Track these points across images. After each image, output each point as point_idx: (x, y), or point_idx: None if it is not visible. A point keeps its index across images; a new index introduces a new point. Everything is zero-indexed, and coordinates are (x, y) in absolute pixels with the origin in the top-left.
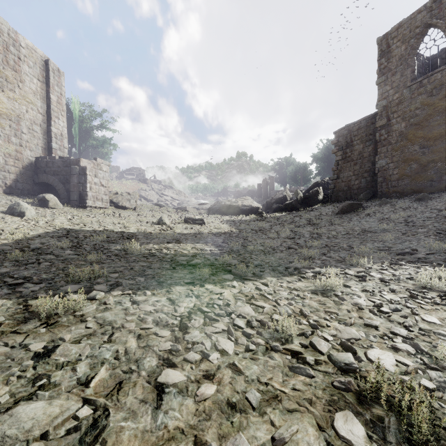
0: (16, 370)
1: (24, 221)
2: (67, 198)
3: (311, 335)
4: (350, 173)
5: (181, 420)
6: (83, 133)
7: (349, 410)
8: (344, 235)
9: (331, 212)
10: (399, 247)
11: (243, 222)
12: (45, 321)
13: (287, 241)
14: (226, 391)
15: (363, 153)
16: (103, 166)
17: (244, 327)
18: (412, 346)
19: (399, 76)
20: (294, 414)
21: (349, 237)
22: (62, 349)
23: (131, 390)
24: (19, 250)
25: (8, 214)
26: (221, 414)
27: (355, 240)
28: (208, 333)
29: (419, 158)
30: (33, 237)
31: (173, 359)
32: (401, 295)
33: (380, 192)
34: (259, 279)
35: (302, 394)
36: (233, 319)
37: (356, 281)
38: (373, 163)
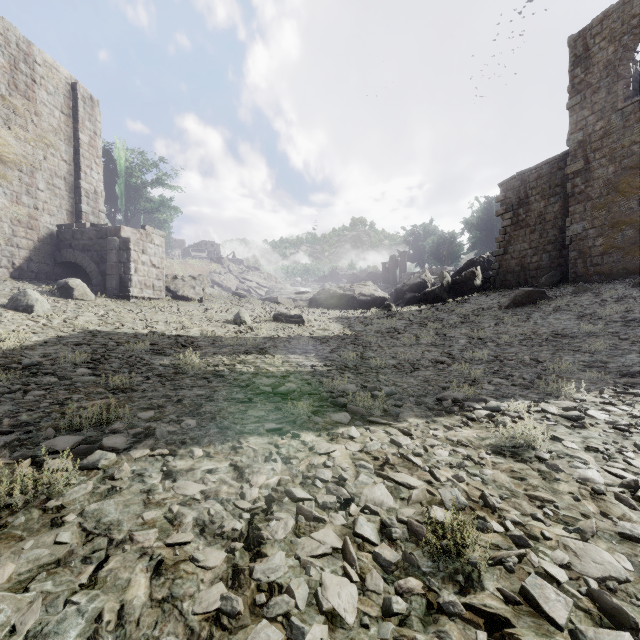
0: None
1: (31, 319)
2: (102, 284)
3: (518, 563)
4: (525, 246)
5: None
6: (132, 192)
7: None
8: (523, 342)
9: (497, 305)
10: (621, 361)
11: (362, 320)
12: None
13: (432, 350)
14: None
15: (545, 215)
16: (155, 237)
17: (377, 541)
18: None
19: (604, 94)
20: None
21: (532, 345)
22: None
23: None
24: (3, 368)
25: (9, 309)
26: None
27: (543, 350)
28: (303, 559)
29: (637, 220)
30: (36, 345)
31: None
32: None
33: (573, 274)
34: (395, 421)
35: None
36: (352, 517)
37: (567, 428)
38: (562, 229)
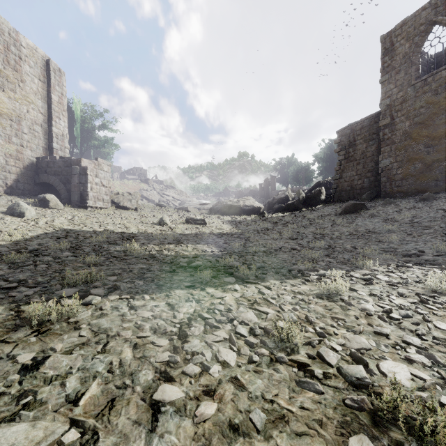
0: (0, 385)
1: (24, 221)
2: (68, 198)
3: (318, 344)
4: (353, 173)
5: (178, 445)
6: (85, 133)
7: (364, 433)
8: (348, 236)
9: (334, 213)
10: (405, 248)
11: (245, 222)
12: (37, 329)
13: (290, 242)
14: (227, 411)
15: (366, 153)
16: (104, 166)
17: (247, 336)
18: (427, 357)
19: (403, 74)
20: (303, 439)
21: (353, 238)
22: (52, 361)
23: (124, 409)
24: (16, 252)
25: (8, 215)
26: (223, 439)
27: (359, 241)
28: (209, 342)
29: (423, 157)
30: (32, 238)
31: (171, 372)
32: (411, 300)
33: (383, 192)
34: (262, 282)
35: (311, 414)
36: (235, 326)
37: (362, 285)
38: (377, 162)
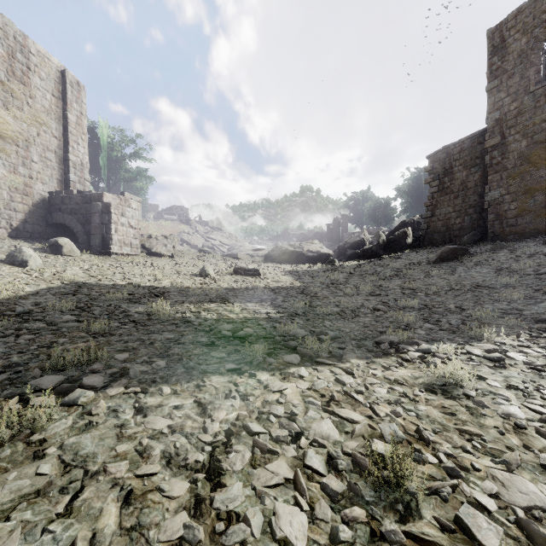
0: None
1: (25, 272)
2: (87, 242)
3: (451, 493)
4: (450, 209)
5: None
6: (113, 164)
7: None
8: (449, 292)
9: (425, 260)
10: (535, 309)
11: (310, 273)
12: None
13: (370, 299)
14: None
15: (467, 183)
16: (132, 202)
17: (325, 472)
18: None
19: (518, 78)
20: None
21: (456, 295)
22: None
23: None
24: None
25: (7, 264)
26: None
27: (466, 299)
28: (258, 489)
29: None
30: (28, 294)
31: None
32: None
33: (491, 233)
34: (339, 361)
35: None
36: (302, 449)
37: (490, 368)
38: (481, 195)
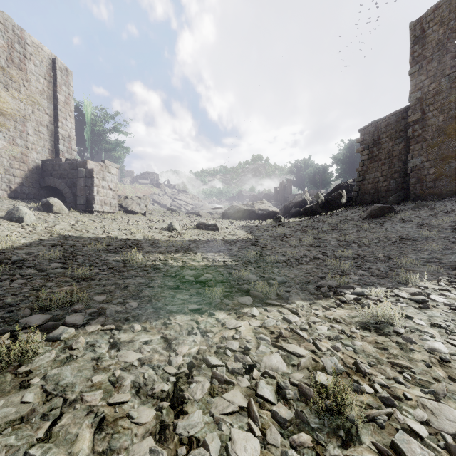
0: None
1: (21, 227)
2: (73, 202)
3: (387, 420)
4: (378, 174)
5: None
6: (96, 136)
7: None
8: (378, 243)
9: (357, 217)
10: (452, 258)
11: (260, 228)
12: None
13: (311, 250)
14: None
15: (392, 152)
16: (111, 168)
17: (274, 401)
18: None
19: (436, 63)
20: None
21: (384, 246)
22: None
23: None
24: None
25: (6, 220)
26: None
27: (393, 249)
28: (216, 416)
29: None
30: (23, 245)
31: None
32: None
33: (413, 194)
34: (286, 303)
35: None
36: (255, 380)
37: (416, 309)
38: (405, 162)
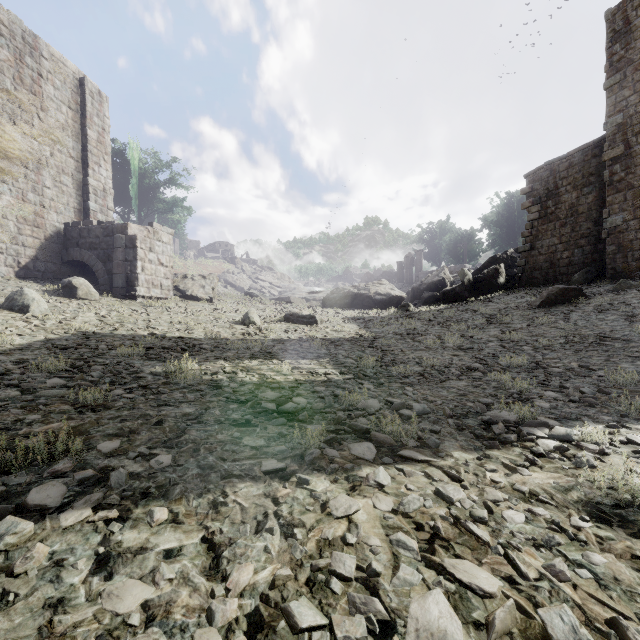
0: None
1: (25, 319)
2: (108, 283)
3: None
4: (554, 240)
5: None
6: (145, 192)
7: None
8: (566, 345)
9: (526, 304)
10: None
11: (379, 320)
12: None
13: (460, 355)
14: None
15: (577, 206)
16: (163, 234)
17: None
18: None
19: None
20: None
21: (578, 350)
22: None
23: None
24: None
25: (5, 309)
26: None
27: (592, 355)
28: None
29: None
30: (16, 349)
31: None
32: None
33: (611, 270)
34: (435, 455)
35: None
36: None
37: None
38: (597, 222)
